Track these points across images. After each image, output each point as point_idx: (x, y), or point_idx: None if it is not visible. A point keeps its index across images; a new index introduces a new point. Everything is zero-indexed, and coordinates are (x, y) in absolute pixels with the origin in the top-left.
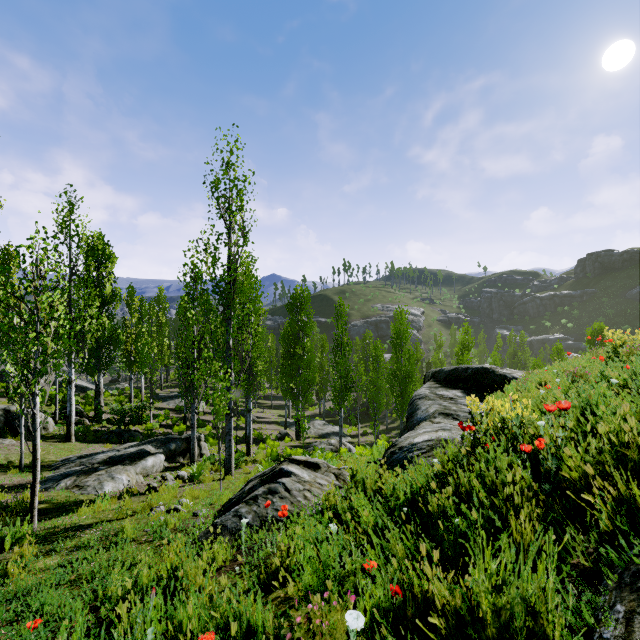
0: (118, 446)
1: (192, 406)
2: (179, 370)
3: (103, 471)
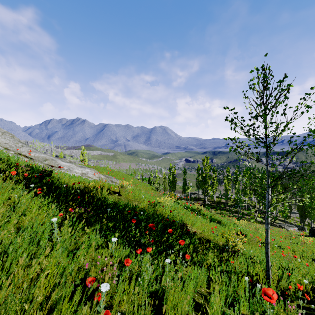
0: (286, 223)
1: (303, 221)
2: (300, 214)
3: (287, 227)
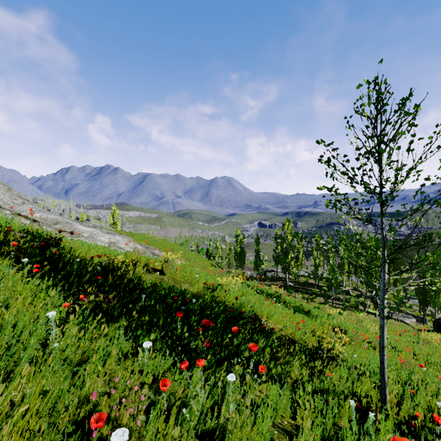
0: (400, 313)
1: (423, 310)
2: (419, 300)
3: (402, 317)
